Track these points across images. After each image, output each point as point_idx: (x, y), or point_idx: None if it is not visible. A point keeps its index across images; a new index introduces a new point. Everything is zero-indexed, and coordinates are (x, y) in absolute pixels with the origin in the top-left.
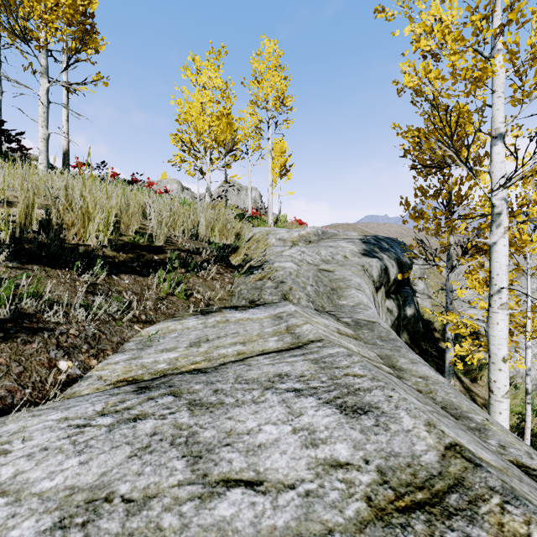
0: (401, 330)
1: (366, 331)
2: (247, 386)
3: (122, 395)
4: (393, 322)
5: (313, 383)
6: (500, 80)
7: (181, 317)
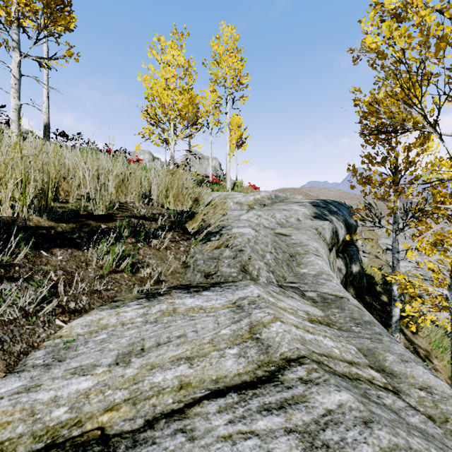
0: (348, 285)
1: (335, 309)
2: None
3: None
4: (342, 279)
5: None
6: None
7: (121, 302)
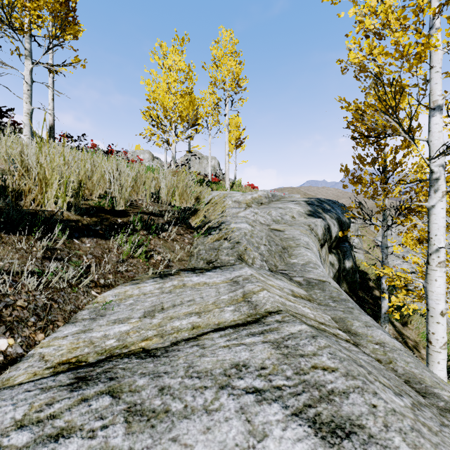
0: (341, 280)
1: (317, 290)
2: (198, 382)
3: (53, 391)
4: (335, 274)
5: (276, 380)
6: (438, 57)
7: (140, 280)
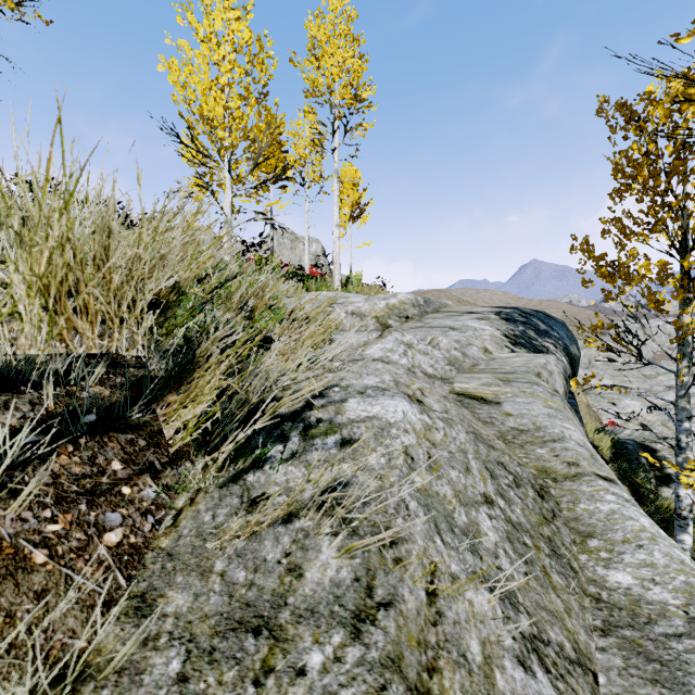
0: None
1: None
2: None
3: None
4: None
5: None
6: None
7: None
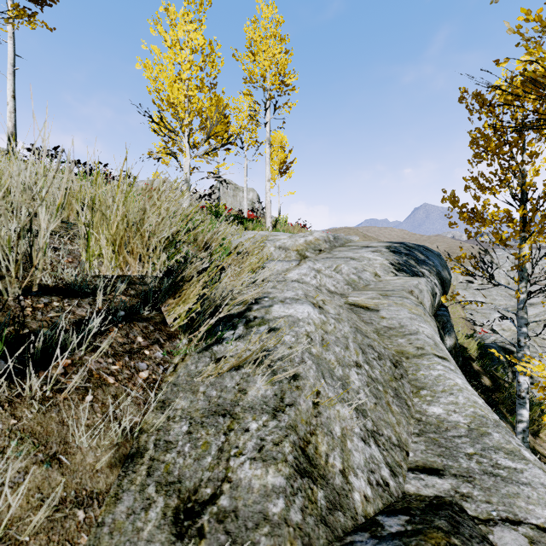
0: None
1: None
2: None
3: None
4: None
5: None
6: None
7: None
